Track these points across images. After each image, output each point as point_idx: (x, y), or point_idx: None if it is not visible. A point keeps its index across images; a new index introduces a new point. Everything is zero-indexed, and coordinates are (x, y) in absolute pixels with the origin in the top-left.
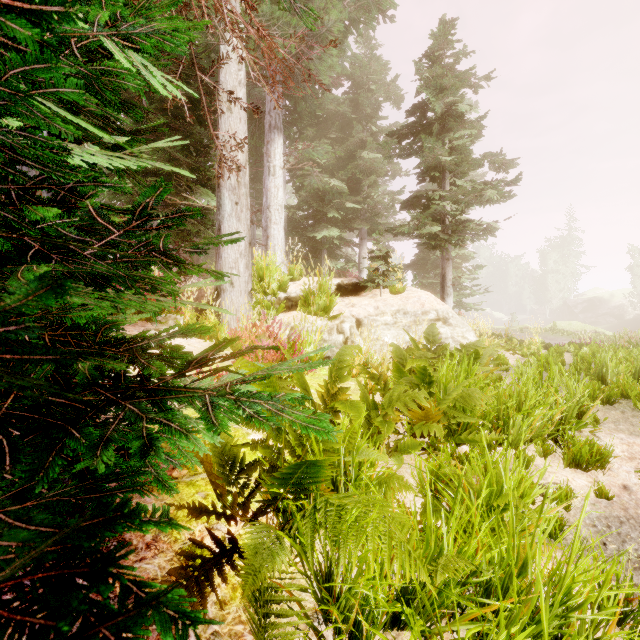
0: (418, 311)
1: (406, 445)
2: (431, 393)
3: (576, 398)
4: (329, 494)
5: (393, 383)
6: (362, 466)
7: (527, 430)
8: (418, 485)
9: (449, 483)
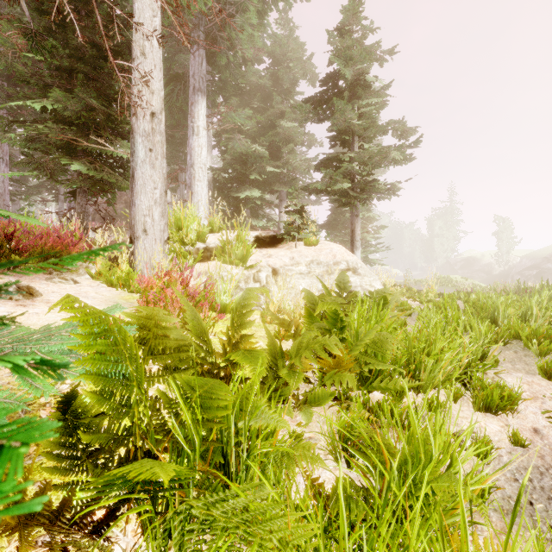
0: (330, 262)
1: (316, 396)
2: (343, 339)
3: (482, 340)
4: (193, 500)
5: (305, 329)
6: (261, 431)
7: (437, 374)
8: (329, 446)
9: (365, 451)
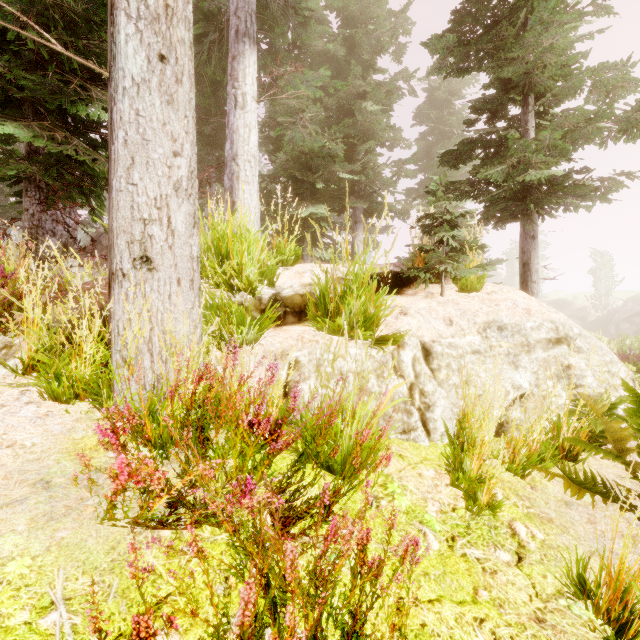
0: (522, 324)
1: None
2: None
3: None
4: None
5: None
6: None
7: None
8: None
9: None
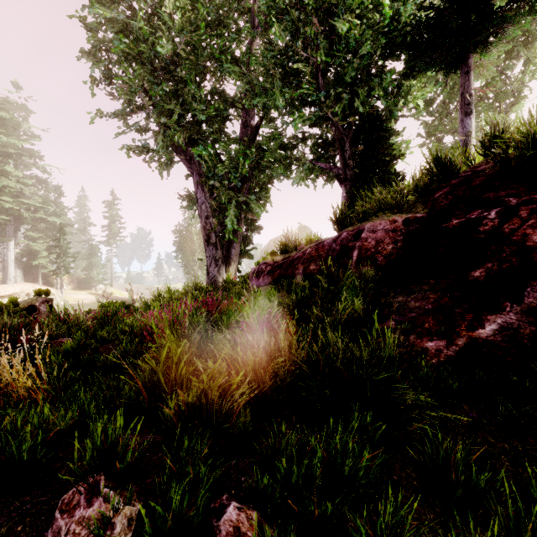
0: None
1: None
2: None
3: None
4: None
5: None
6: None
7: None
8: None
9: None
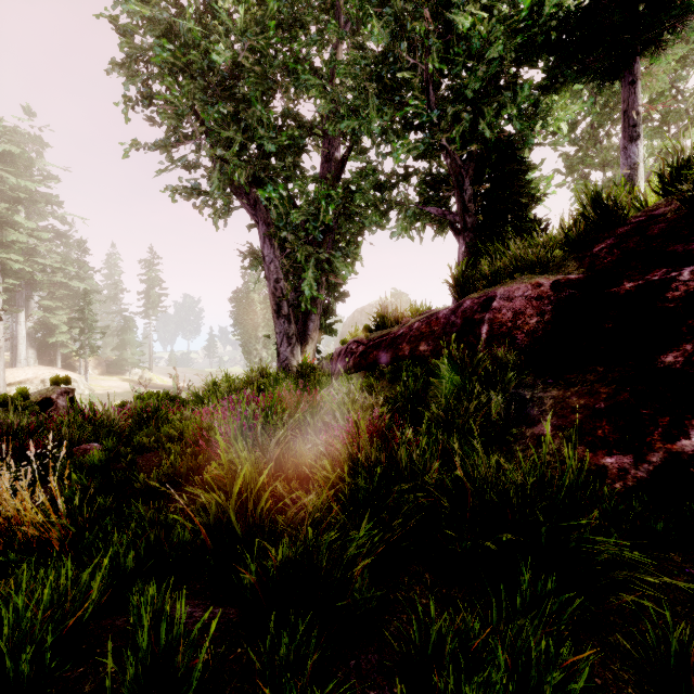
0: None
1: None
2: None
3: None
4: None
5: None
6: None
7: None
8: None
9: None
